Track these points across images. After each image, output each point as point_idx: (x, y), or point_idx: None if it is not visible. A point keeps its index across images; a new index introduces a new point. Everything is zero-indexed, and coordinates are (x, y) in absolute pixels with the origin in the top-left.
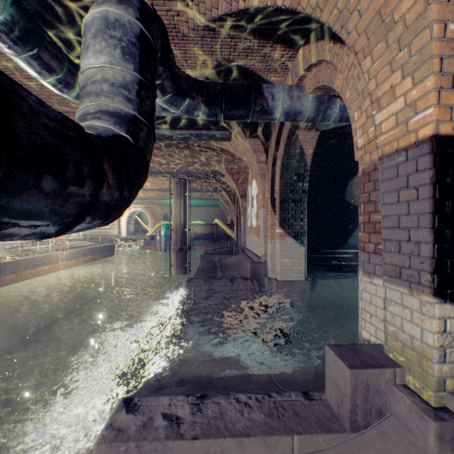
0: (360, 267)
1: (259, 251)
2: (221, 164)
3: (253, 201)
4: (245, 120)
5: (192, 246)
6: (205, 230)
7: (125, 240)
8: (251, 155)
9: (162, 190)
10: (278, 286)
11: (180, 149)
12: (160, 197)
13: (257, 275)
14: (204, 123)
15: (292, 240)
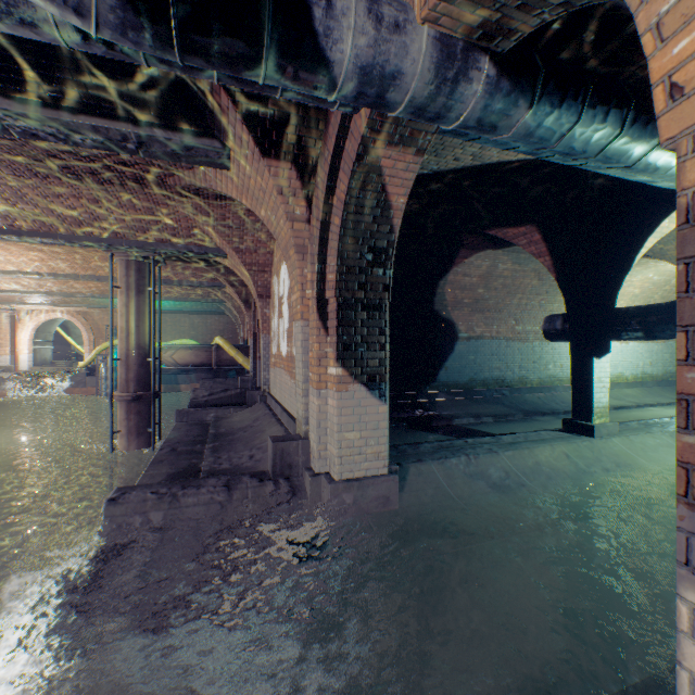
0: (689, 575)
1: (293, 406)
2: (218, 231)
3: (282, 305)
4: (249, 71)
5: (175, 384)
6: (196, 356)
7: (27, 377)
8: (275, 203)
9: (98, 278)
10: (334, 494)
11: (118, 184)
12: (102, 293)
13: (287, 467)
14: (157, 106)
15: (363, 390)
